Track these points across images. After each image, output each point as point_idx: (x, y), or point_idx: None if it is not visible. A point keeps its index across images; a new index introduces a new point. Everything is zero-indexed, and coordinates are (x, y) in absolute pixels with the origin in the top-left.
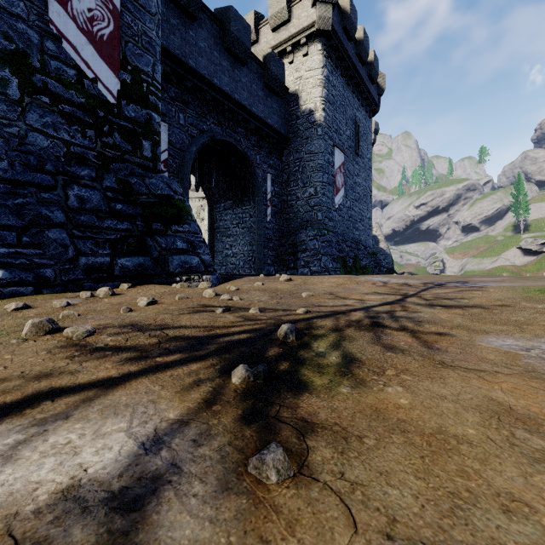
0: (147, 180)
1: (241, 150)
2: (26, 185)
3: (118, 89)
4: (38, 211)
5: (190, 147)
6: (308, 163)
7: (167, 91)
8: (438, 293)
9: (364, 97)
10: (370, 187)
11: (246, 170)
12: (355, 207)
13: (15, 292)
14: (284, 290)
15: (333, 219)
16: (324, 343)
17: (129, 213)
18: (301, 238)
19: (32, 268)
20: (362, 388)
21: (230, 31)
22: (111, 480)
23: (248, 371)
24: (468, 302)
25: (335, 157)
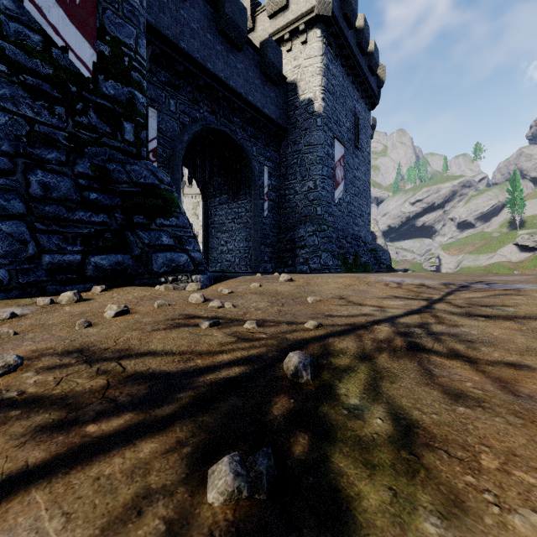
0: (128, 167)
1: (236, 140)
2: None
3: (94, 62)
4: None
5: (181, 136)
6: (307, 155)
7: (156, 75)
8: (469, 297)
9: (364, 88)
10: (369, 182)
11: (242, 162)
12: (355, 202)
13: None
14: (286, 293)
15: (333, 214)
16: (354, 386)
17: (106, 203)
18: (300, 234)
19: None
20: (462, 519)
21: (224, 12)
22: None
23: (238, 478)
24: (516, 311)
25: (334, 150)
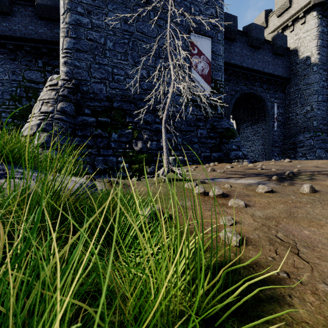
0: (220, 123)
1: (257, 94)
2: (188, 131)
3: (210, 91)
4: (191, 139)
5: (231, 101)
6: (305, 91)
7: None
8: None
9: None
10: None
11: (260, 104)
12: None
13: (189, 164)
14: (287, 165)
15: (327, 124)
16: (304, 176)
17: (215, 136)
18: (299, 139)
19: (191, 157)
20: (313, 181)
21: (252, 36)
22: (256, 183)
23: (277, 176)
24: None
25: None
